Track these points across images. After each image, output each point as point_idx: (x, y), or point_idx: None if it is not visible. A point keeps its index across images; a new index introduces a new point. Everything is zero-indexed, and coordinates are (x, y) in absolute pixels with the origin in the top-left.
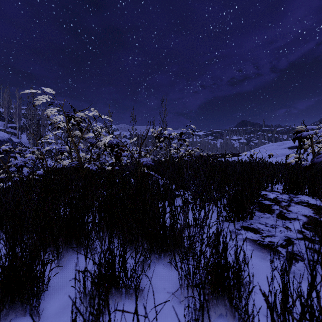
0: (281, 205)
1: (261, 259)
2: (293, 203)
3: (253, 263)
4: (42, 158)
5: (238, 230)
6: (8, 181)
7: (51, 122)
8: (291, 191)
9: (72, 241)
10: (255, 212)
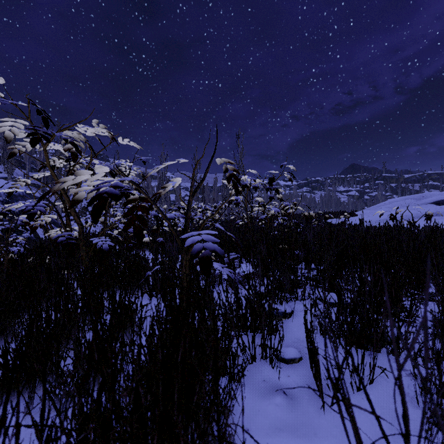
0: None
1: None
2: None
3: None
4: (28, 222)
5: None
6: None
7: (12, 151)
8: None
9: None
10: None
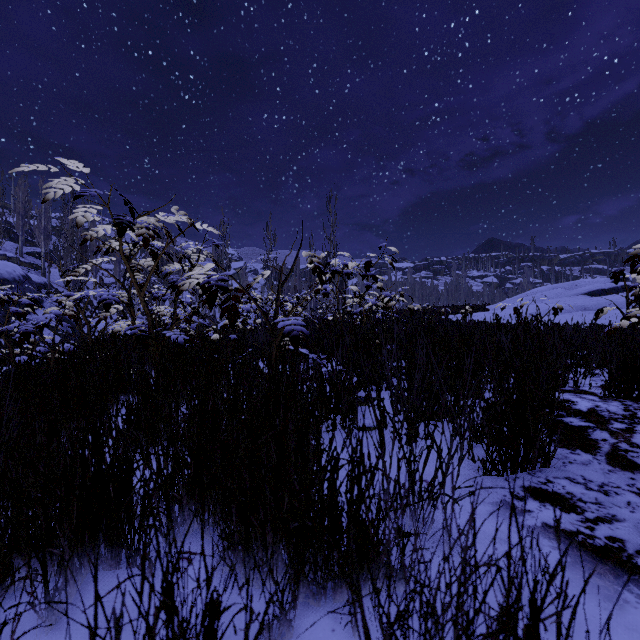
0: (611, 428)
1: (604, 602)
2: (638, 423)
3: (583, 616)
4: (74, 316)
5: (520, 500)
6: (1, 366)
7: (85, 238)
8: (626, 393)
9: (100, 532)
10: (555, 450)
